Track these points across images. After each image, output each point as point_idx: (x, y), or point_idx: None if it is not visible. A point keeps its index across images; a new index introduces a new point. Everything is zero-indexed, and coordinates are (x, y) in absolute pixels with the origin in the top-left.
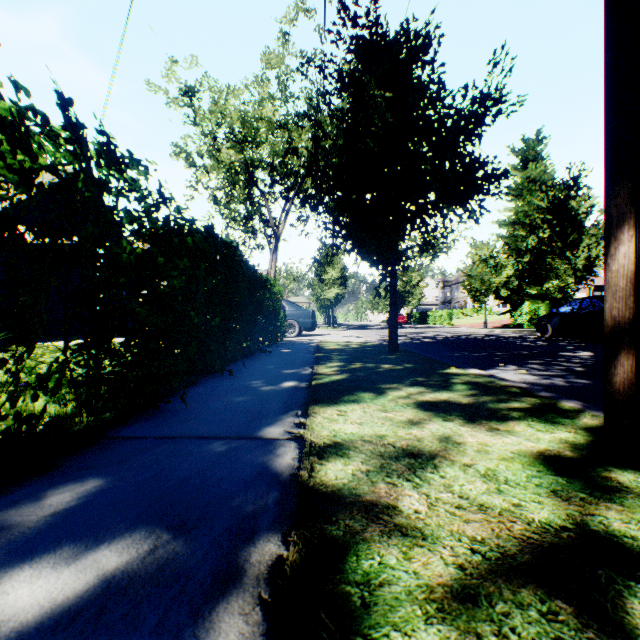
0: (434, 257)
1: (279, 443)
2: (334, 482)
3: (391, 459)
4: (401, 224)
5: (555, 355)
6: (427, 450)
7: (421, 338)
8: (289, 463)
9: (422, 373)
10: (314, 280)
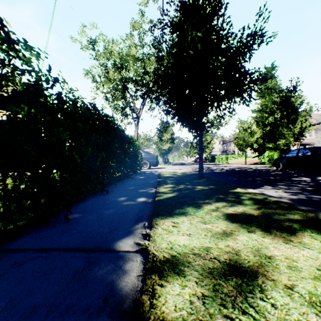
0: (218, 128)
1: (128, 256)
2: (174, 316)
3: (220, 278)
4: (205, 107)
5: (290, 180)
6: (247, 266)
7: (213, 170)
8: (133, 283)
9: (221, 192)
10: (157, 140)
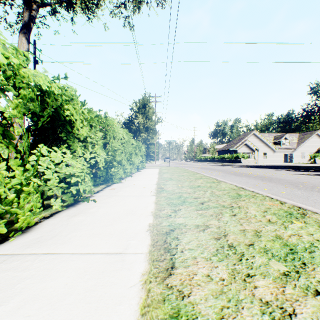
0: None
1: None
2: None
3: None
4: None
5: None
6: None
7: None
8: None
9: None
10: None
